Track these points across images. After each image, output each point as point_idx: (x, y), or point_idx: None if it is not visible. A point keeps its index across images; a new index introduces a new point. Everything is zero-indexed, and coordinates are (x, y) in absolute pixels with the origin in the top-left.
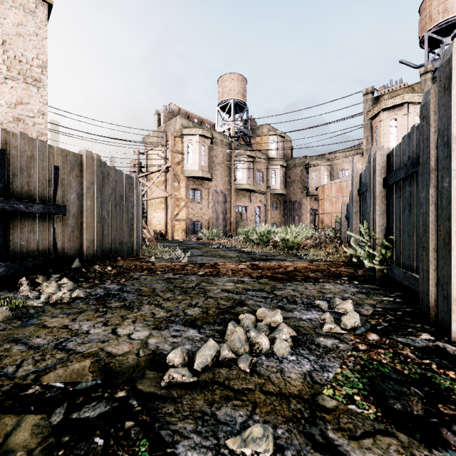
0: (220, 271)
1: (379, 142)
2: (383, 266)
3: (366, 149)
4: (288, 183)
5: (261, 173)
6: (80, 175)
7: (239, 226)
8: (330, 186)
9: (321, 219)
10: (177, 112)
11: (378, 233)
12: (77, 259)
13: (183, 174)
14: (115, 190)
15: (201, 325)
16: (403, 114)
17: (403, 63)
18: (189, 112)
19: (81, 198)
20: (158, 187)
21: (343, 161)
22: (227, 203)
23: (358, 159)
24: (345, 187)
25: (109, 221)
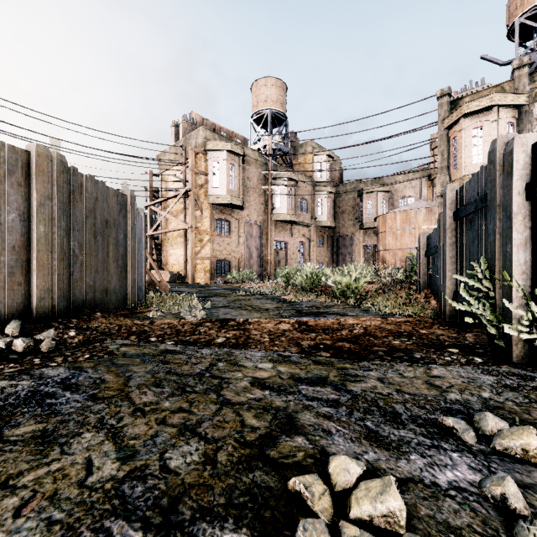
0: (251, 335)
1: (459, 158)
2: (534, 334)
3: (441, 167)
4: (337, 214)
5: (305, 201)
6: (25, 184)
7: (278, 266)
8: (393, 215)
9: (382, 257)
10: (200, 124)
11: (517, 277)
12: (14, 320)
13: (207, 200)
14: (93, 212)
15: (190, 524)
16: (491, 120)
17: (486, 60)
18: (215, 124)
19: (28, 220)
20: (176, 217)
21: (404, 186)
22: (263, 237)
23: (423, 184)
24: (413, 216)
25: (83, 257)
